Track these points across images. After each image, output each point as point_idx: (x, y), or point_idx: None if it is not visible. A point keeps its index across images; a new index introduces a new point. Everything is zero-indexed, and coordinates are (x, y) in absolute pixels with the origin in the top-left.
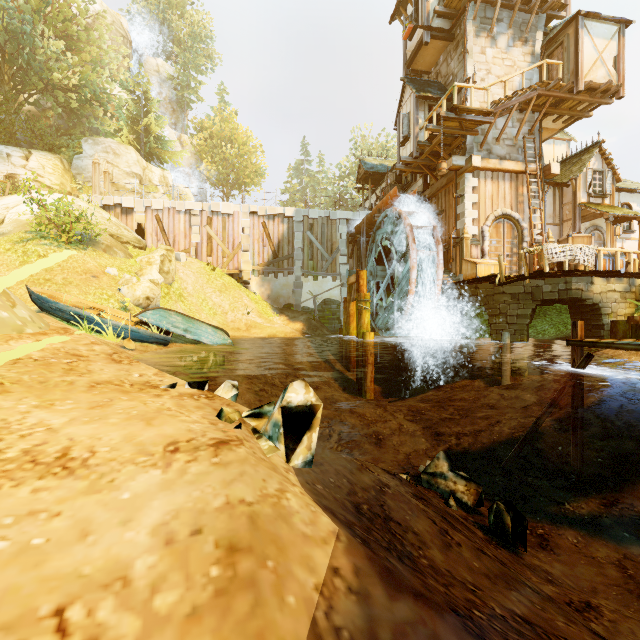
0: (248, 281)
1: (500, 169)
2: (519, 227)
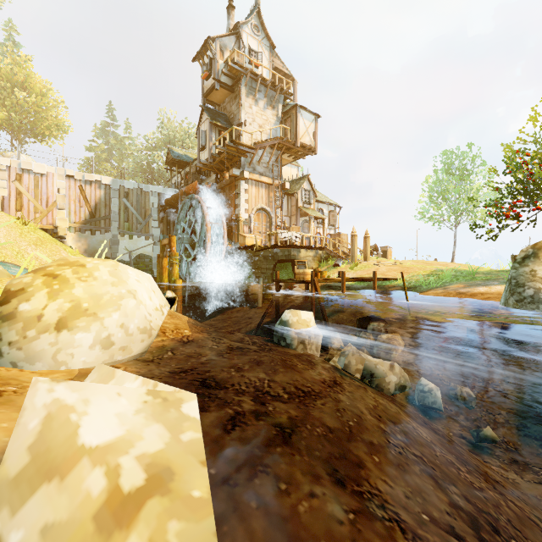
0: (64, 236)
1: (260, 181)
2: (270, 216)
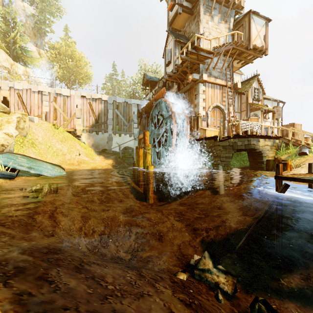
0: (80, 136)
1: (215, 83)
2: (223, 113)
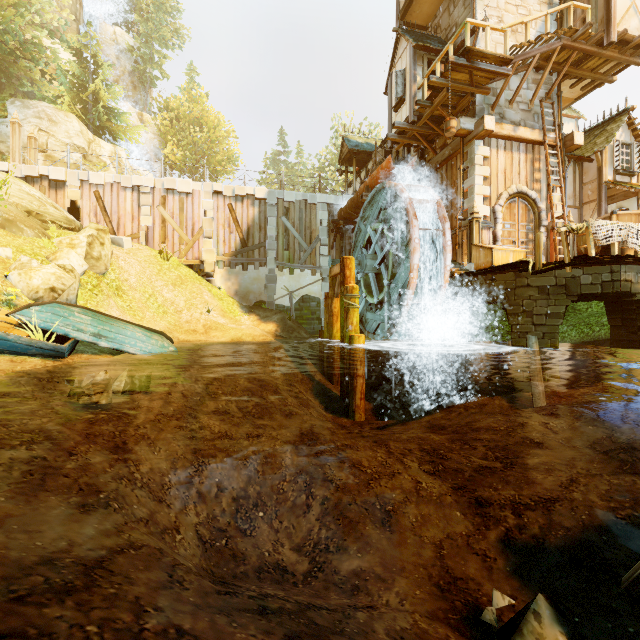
0: (211, 274)
1: (515, 137)
2: (536, 208)
